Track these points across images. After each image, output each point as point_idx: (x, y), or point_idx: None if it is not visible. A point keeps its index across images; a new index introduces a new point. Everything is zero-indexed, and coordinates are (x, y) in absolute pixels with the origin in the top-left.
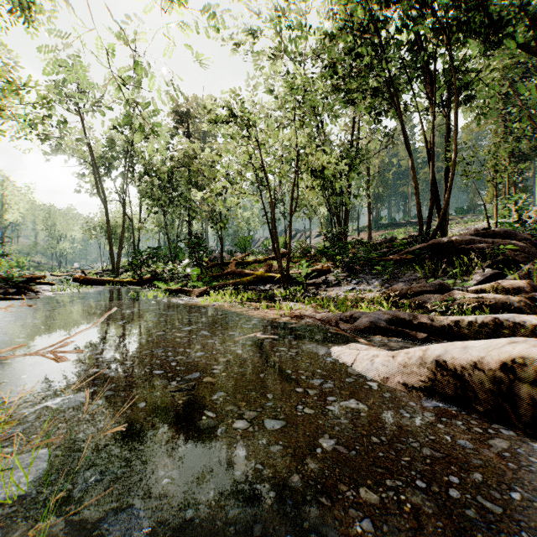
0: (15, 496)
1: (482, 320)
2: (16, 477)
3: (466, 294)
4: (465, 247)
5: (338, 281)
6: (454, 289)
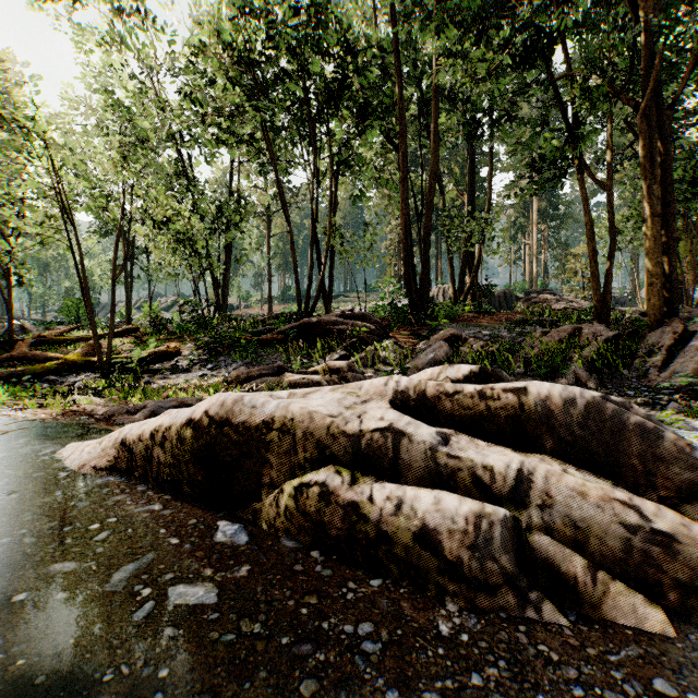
0: None
1: None
2: None
3: (295, 375)
4: (331, 328)
5: (191, 366)
6: (293, 372)
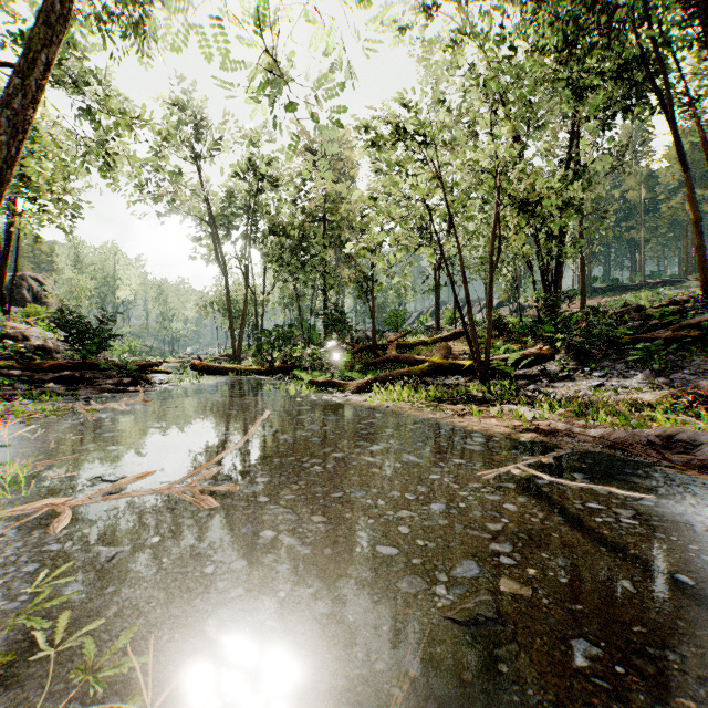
0: None
1: None
2: None
3: None
4: None
5: (567, 372)
6: None
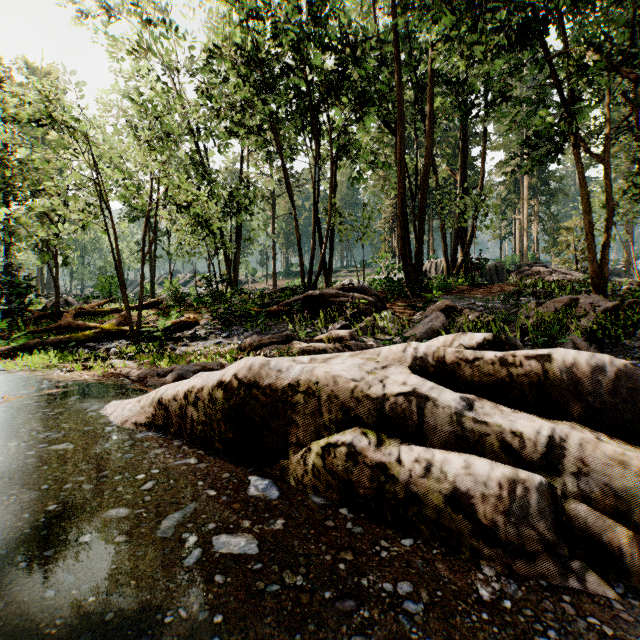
0: None
1: None
2: None
3: (302, 343)
4: (332, 301)
5: (208, 334)
6: (299, 340)
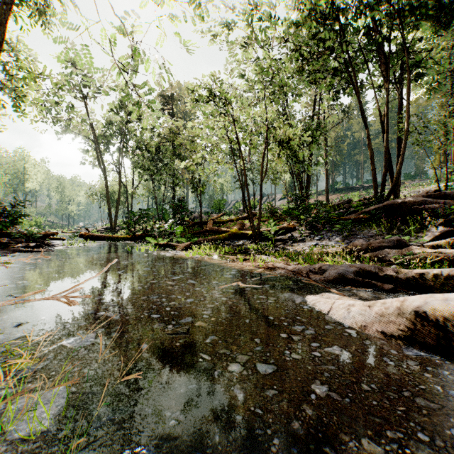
0: (38, 431)
1: (446, 273)
2: (38, 412)
3: (424, 249)
4: (417, 208)
5: (302, 237)
6: (411, 245)
